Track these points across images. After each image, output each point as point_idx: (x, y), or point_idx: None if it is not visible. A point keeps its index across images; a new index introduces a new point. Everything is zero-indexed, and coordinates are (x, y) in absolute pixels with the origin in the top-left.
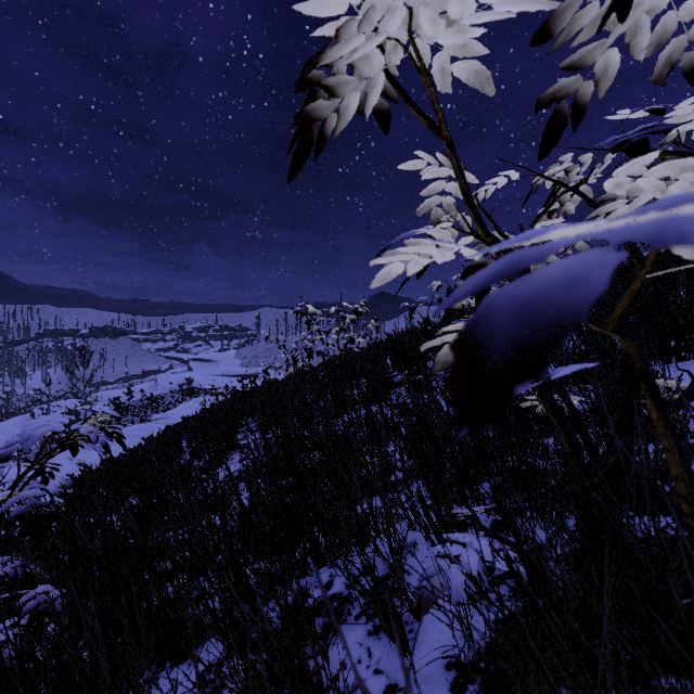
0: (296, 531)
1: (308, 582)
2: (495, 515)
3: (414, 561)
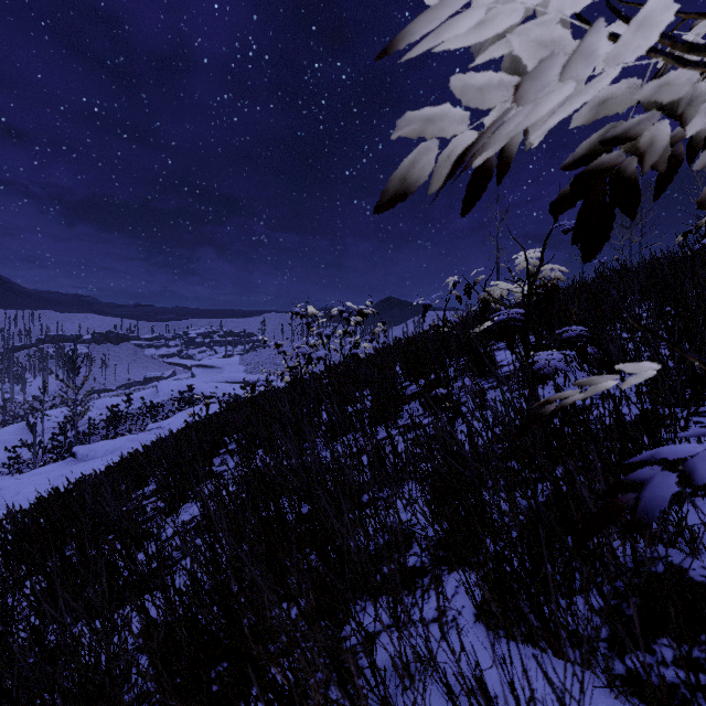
0: None
1: None
2: (630, 698)
3: None
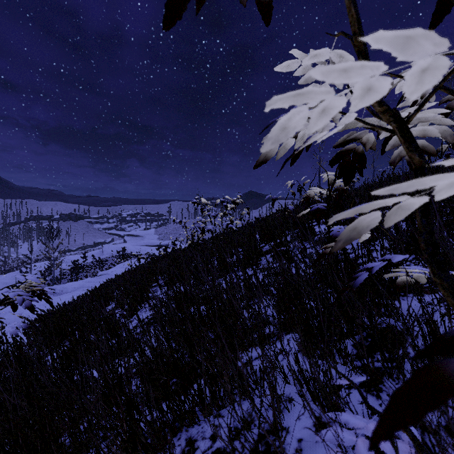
0: (185, 386)
1: (196, 432)
2: (361, 373)
3: (291, 417)
